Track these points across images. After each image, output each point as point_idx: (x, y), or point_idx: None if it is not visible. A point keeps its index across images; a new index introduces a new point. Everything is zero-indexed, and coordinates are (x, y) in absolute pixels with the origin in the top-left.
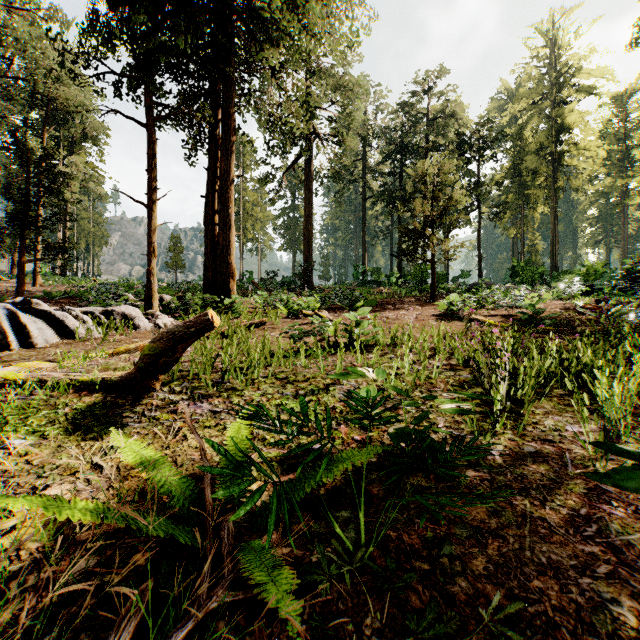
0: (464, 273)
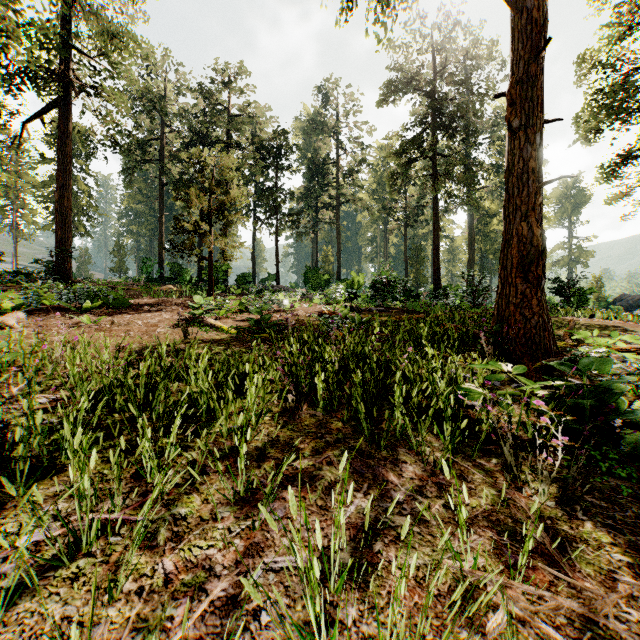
0: (271, 276)
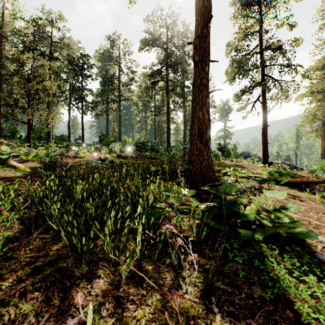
0: (80, 137)
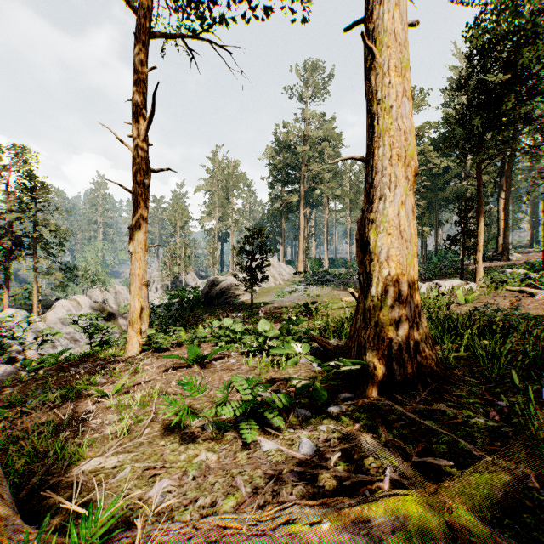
0: None
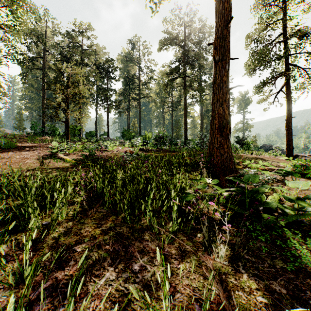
0: (105, 133)
